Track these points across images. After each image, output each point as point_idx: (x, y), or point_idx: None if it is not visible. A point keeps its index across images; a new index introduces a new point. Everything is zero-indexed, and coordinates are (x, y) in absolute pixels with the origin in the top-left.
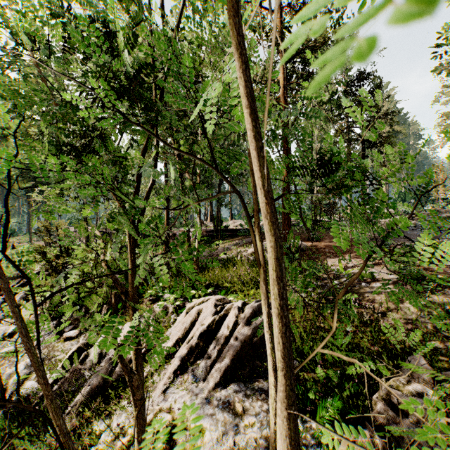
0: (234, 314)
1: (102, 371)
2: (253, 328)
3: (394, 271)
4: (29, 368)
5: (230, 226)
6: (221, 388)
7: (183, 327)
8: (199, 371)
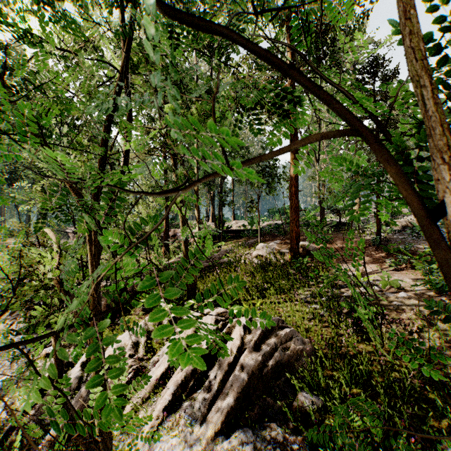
0: (239, 335)
1: (78, 403)
2: (263, 354)
3: (420, 278)
4: None
5: (232, 227)
6: (222, 437)
7: None
8: (195, 409)
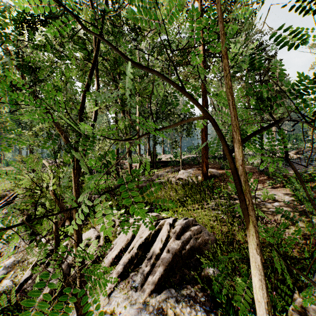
0: (166, 230)
1: None
2: (182, 242)
3: (289, 193)
4: (6, 269)
5: (162, 159)
6: (155, 294)
7: (125, 238)
8: (138, 277)
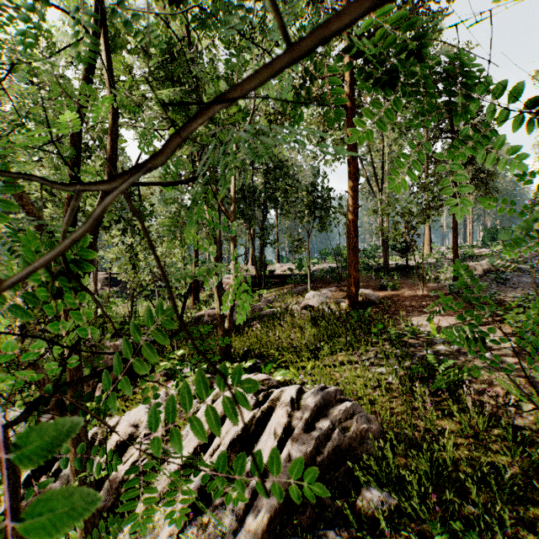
0: (285, 411)
1: None
2: (316, 437)
3: (511, 335)
4: None
5: (276, 271)
6: None
7: (205, 426)
8: (227, 510)
